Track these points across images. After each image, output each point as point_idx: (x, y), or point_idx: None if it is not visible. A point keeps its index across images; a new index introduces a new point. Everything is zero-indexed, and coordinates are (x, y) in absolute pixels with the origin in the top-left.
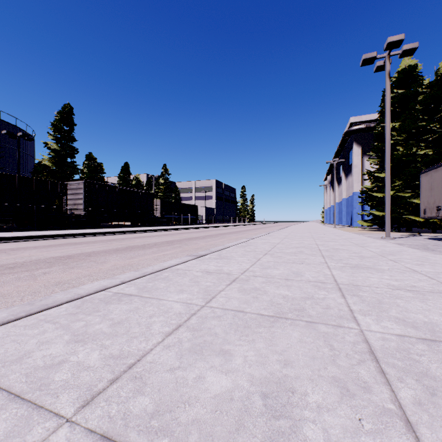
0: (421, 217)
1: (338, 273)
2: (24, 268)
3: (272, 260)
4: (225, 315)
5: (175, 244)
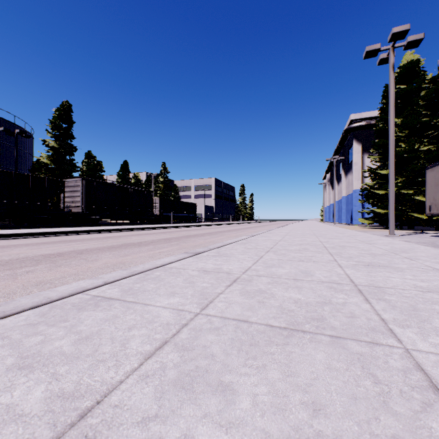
0: (426, 214)
1: (353, 272)
2: (7, 267)
3: (276, 258)
4: (225, 327)
5: (173, 242)
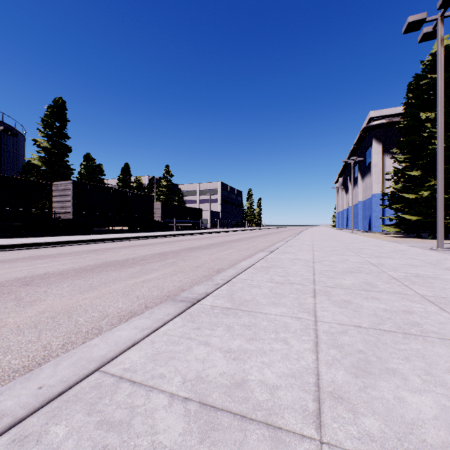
0: None
1: None
2: None
3: (346, 320)
4: None
5: (169, 259)
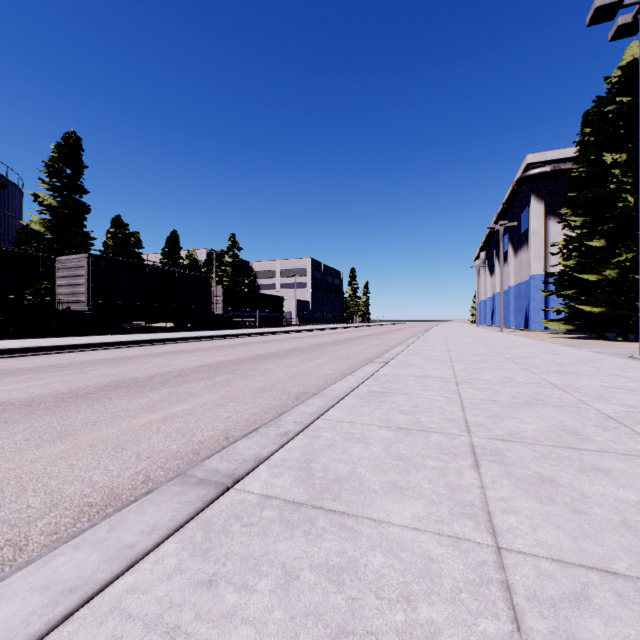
0: None
1: None
2: None
3: (569, 546)
4: None
5: (221, 375)
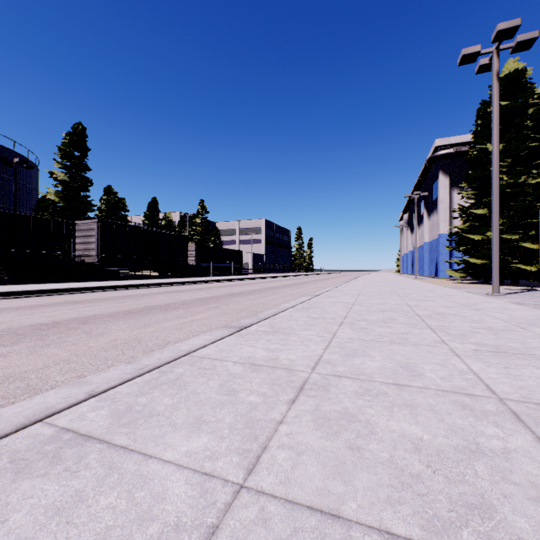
0: None
1: (481, 367)
2: None
3: (355, 337)
4: None
5: (211, 304)
